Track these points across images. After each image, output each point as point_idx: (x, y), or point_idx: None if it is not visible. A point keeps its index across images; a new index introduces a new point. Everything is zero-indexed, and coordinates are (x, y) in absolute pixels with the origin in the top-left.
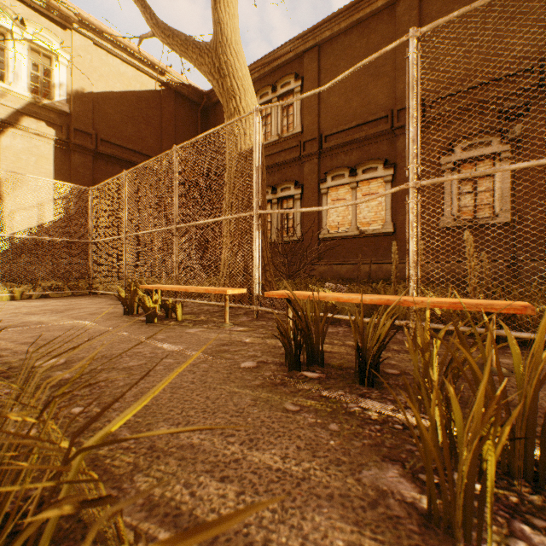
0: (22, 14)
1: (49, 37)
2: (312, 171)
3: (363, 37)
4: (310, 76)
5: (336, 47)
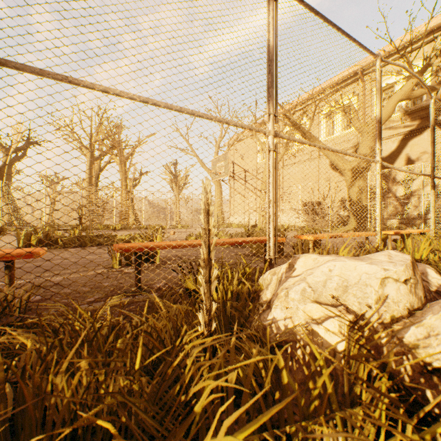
0: None
1: None
2: None
3: None
4: None
5: None
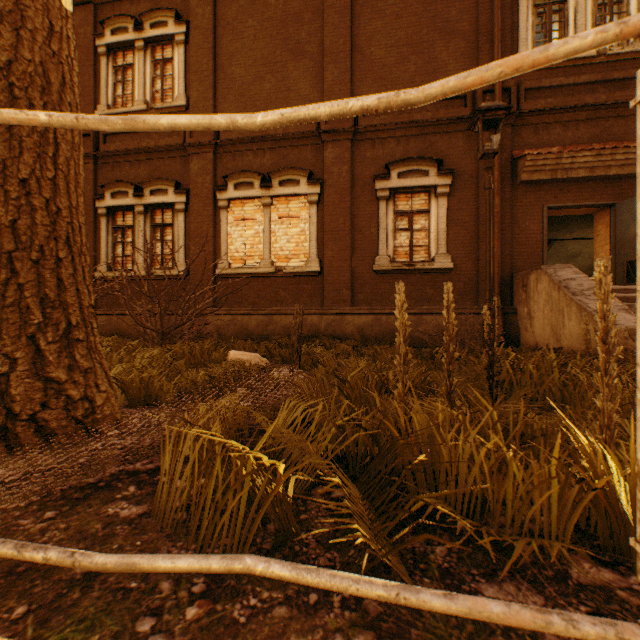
0: None
1: None
2: (205, 171)
3: None
4: (202, 24)
5: None
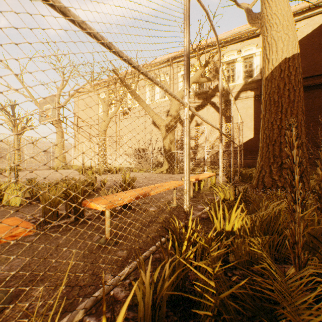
0: (240, 47)
1: (250, 48)
2: None
3: None
4: None
5: None
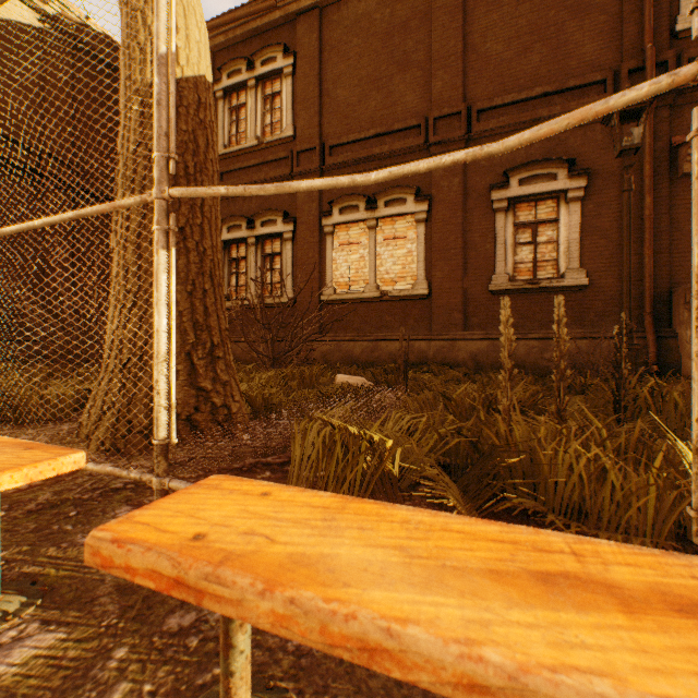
0: None
1: None
2: (311, 198)
3: (385, 5)
4: (308, 52)
5: (347, 14)
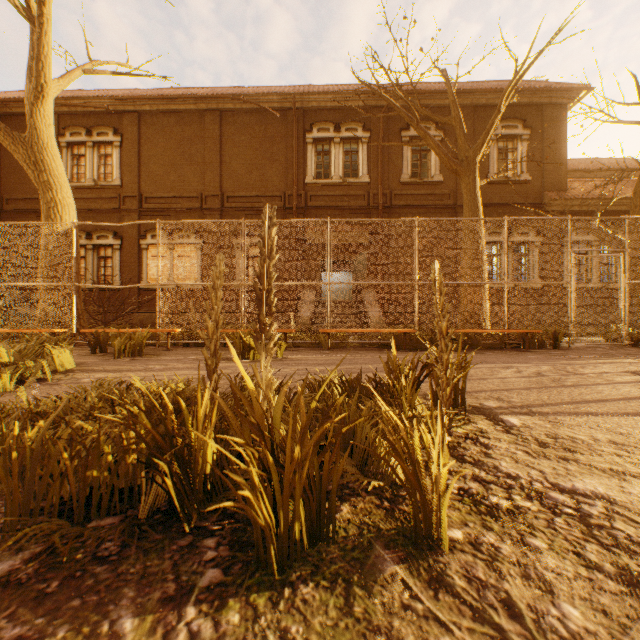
0: None
1: None
2: (133, 226)
3: (180, 125)
4: (131, 137)
5: (157, 122)
